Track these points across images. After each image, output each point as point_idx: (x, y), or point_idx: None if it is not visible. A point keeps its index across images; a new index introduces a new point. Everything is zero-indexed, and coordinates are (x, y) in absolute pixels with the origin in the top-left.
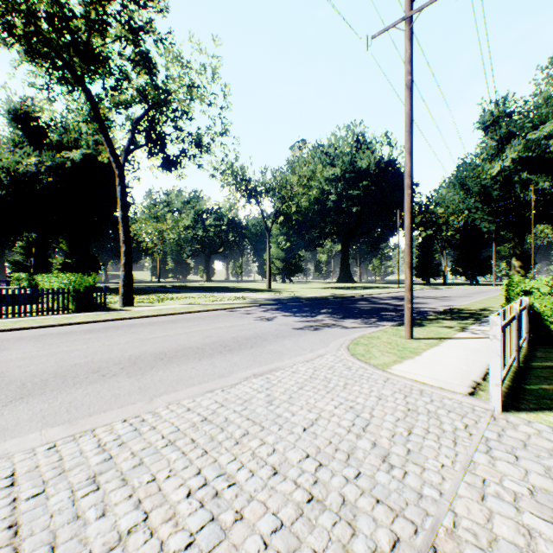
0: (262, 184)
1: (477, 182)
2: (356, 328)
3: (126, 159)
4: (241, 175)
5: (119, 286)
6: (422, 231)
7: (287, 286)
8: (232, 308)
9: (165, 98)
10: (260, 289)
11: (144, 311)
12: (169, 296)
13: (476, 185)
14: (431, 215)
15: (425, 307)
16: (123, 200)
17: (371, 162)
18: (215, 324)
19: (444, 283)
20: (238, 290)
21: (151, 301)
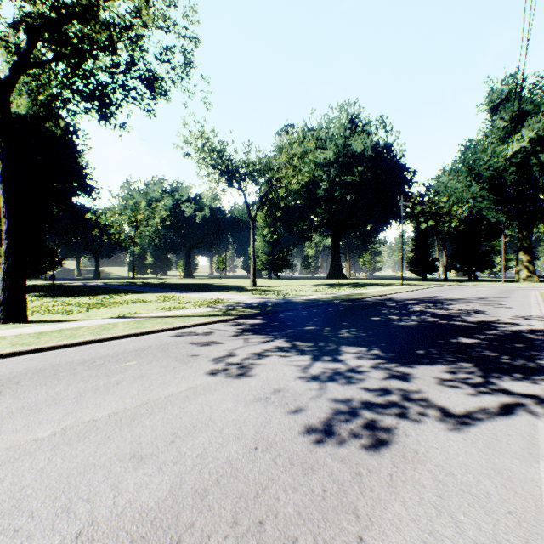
0: (245, 164)
1: (490, 165)
2: (490, 425)
3: (13, 79)
4: (221, 154)
5: (80, 283)
6: (422, 222)
7: (274, 283)
8: (185, 327)
9: (92, 1)
10: (243, 286)
11: (2, 340)
12: (116, 299)
13: (487, 169)
14: (432, 205)
15: (496, 320)
16: (5, 144)
17: (366, 145)
18: (94, 401)
19: (445, 280)
20: (216, 289)
21: (70, 311)
